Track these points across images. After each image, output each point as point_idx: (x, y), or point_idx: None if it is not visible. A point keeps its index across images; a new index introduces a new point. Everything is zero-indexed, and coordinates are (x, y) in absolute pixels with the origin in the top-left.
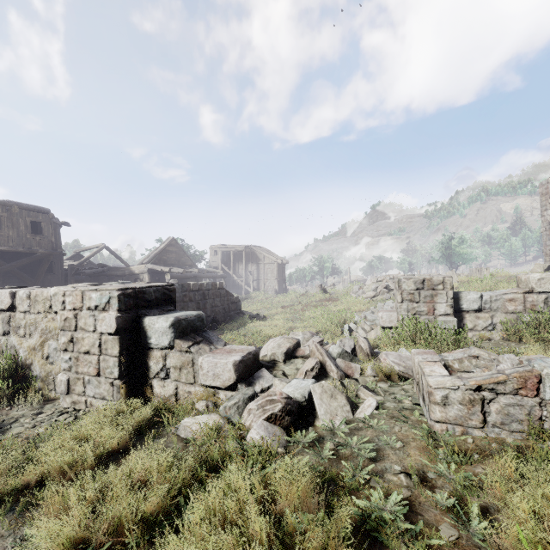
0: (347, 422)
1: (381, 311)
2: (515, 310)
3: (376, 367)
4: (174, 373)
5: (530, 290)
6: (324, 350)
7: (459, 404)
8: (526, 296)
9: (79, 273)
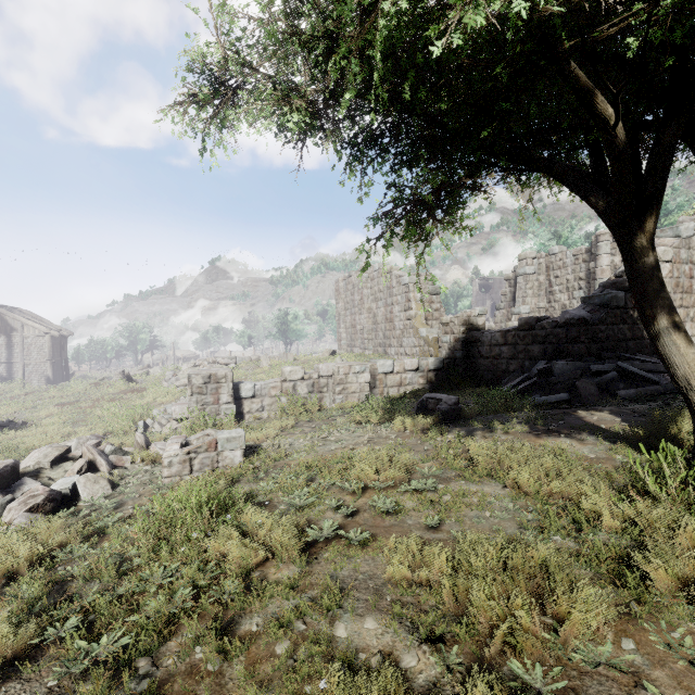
0: (107, 496)
1: (176, 405)
2: (276, 395)
3: (146, 455)
4: None
5: (285, 380)
6: (97, 450)
7: (178, 464)
8: (283, 383)
9: None
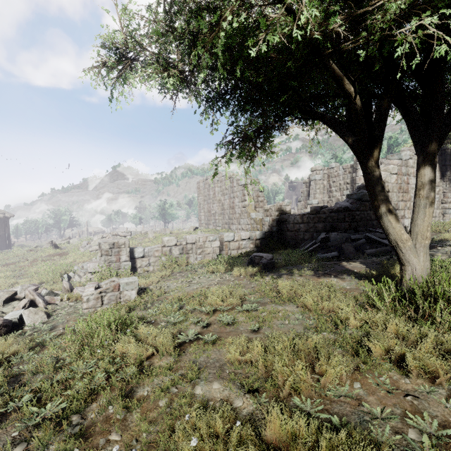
0: (44, 322)
1: (90, 262)
2: (158, 255)
3: (70, 295)
4: None
5: (164, 245)
6: (36, 292)
7: (93, 300)
8: (163, 248)
9: None
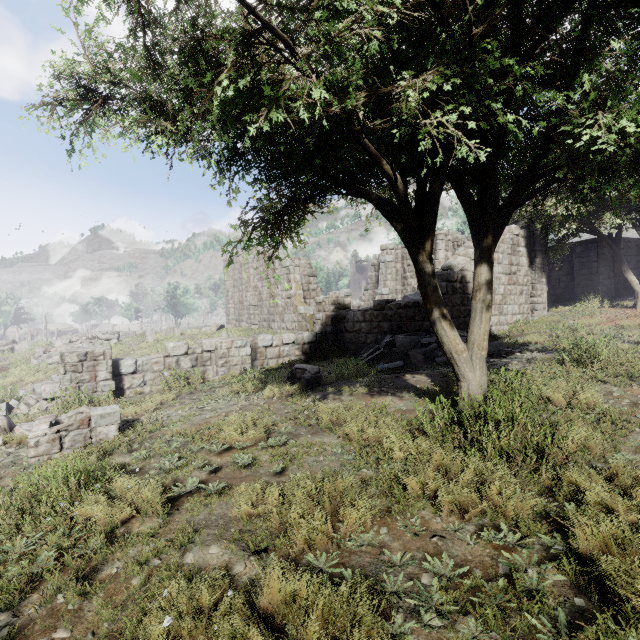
0: None
1: (46, 384)
2: (159, 370)
3: (9, 437)
4: None
5: (168, 355)
6: None
7: (47, 443)
8: (166, 359)
9: None
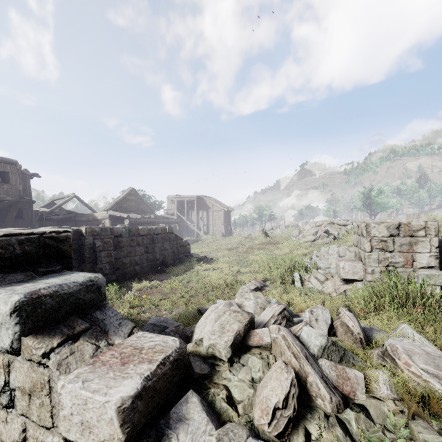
0: None
1: (342, 260)
2: None
3: (396, 380)
4: (20, 400)
5: None
6: (298, 343)
7: None
8: None
9: (48, 219)
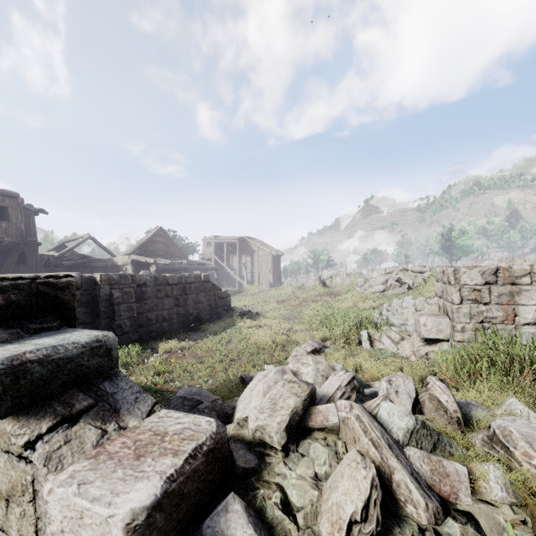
0: None
1: (423, 315)
2: None
3: (513, 478)
4: None
5: None
6: (376, 425)
7: None
8: None
9: (57, 265)
